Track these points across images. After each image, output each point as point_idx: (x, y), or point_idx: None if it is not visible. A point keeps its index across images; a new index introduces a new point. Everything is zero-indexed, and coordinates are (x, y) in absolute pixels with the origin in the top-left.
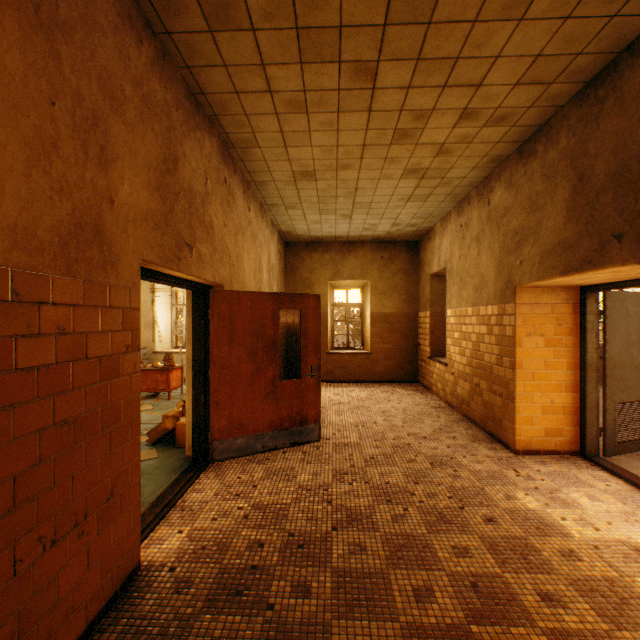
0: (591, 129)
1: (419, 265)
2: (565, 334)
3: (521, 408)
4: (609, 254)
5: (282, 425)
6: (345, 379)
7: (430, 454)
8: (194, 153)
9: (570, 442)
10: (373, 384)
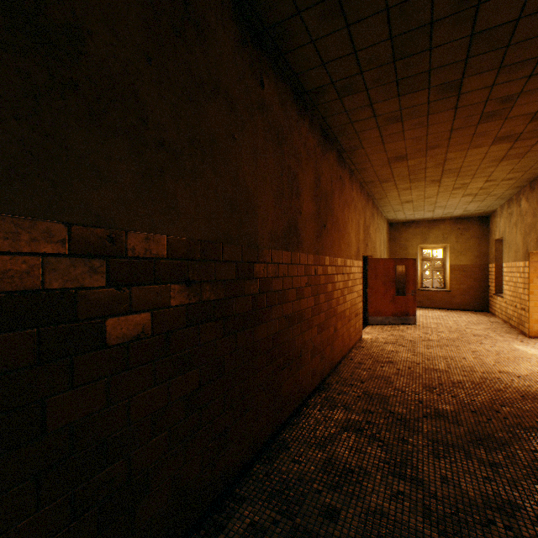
0: None
1: (488, 232)
2: None
3: (532, 315)
4: None
5: (397, 315)
6: (430, 306)
7: (475, 333)
8: (367, 213)
9: None
10: (451, 310)
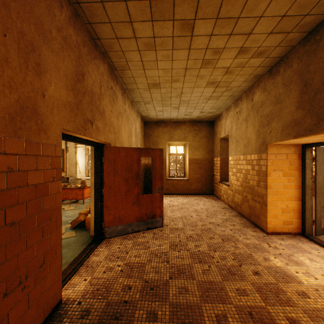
0: (312, 57)
1: (214, 133)
2: (294, 170)
3: (270, 209)
4: (322, 126)
5: (142, 218)
6: (175, 193)
7: (221, 234)
8: (94, 71)
9: (297, 228)
10: (190, 195)
